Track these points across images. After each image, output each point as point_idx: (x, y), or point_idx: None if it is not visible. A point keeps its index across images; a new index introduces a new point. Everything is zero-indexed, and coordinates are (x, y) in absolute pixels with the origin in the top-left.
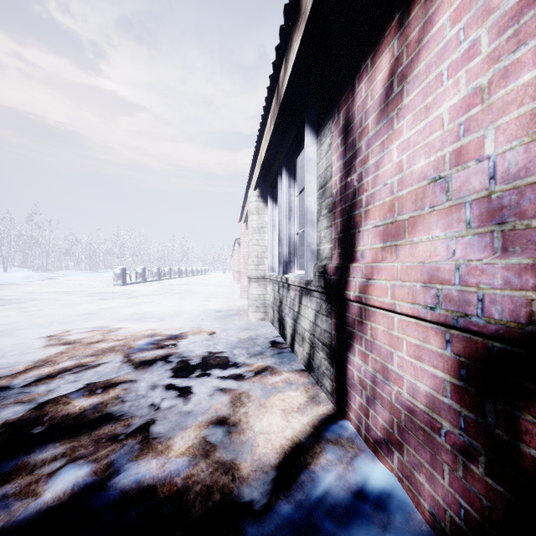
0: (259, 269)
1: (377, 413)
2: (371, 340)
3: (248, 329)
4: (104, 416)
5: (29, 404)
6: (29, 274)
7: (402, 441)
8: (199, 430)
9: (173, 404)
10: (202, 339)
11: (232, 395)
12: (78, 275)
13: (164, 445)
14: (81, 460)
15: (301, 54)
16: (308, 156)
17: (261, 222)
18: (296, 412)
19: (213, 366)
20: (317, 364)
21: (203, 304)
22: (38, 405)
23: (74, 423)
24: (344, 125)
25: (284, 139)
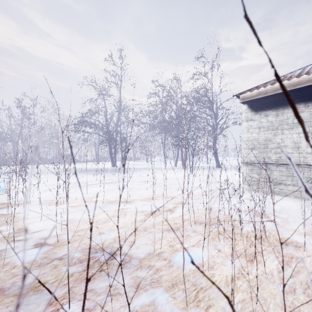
0: None
1: None
2: None
3: None
4: None
5: None
6: (229, 158)
7: None
8: None
9: None
10: None
11: None
12: None
13: None
14: None
15: None
16: None
17: None
18: None
19: None
20: None
21: None
22: None
23: None
24: None
25: None
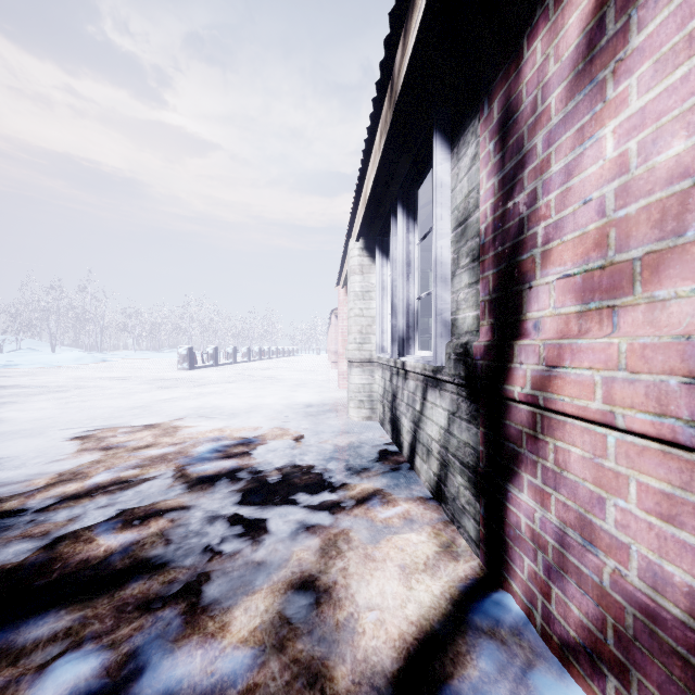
0: (363, 349)
1: (568, 596)
2: (555, 470)
3: (348, 432)
4: (136, 565)
5: (40, 539)
6: (80, 355)
7: (626, 663)
8: (273, 597)
9: (238, 548)
10: (284, 446)
11: (324, 538)
12: (137, 357)
13: (217, 624)
14: (91, 643)
15: (431, 13)
16: (438, 179)
17: (366, 284)
18: (423, 572)
19: (297, 488)
20: (452, 493)
21: (288, 395)
22: (51, 543)
23: (94, 575)
24: (501, 119)
25: (399, 162)
